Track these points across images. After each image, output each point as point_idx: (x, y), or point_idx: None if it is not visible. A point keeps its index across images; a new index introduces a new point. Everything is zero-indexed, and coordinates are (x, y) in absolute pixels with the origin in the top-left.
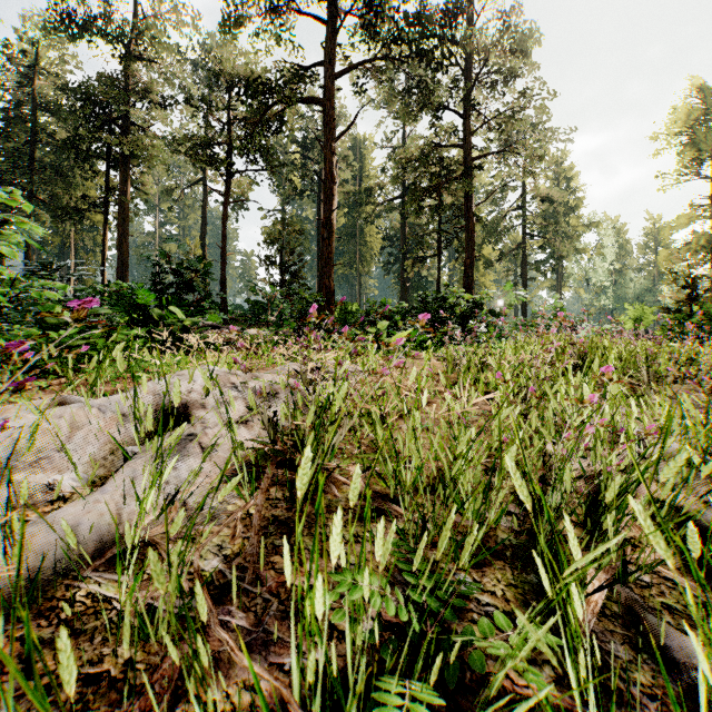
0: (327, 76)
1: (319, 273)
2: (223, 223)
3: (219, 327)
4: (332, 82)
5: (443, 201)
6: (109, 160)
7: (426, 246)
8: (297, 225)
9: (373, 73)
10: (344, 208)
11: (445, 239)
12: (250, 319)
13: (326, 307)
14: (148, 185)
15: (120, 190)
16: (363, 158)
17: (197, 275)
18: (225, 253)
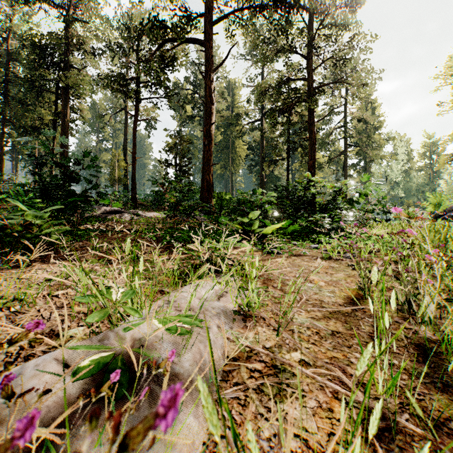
0: (208, 25)
1: (202, 170)
2: (133, 135)
3: (122, 212)
4: (211, 30)
5: (291, 120)
6: (55, 92)
7: (278, 152)
8: (187, 137)
9: (241, 27)
10: (221, 128)
11: (292, 147)
12: (155, 204)
13: (207, 196)
14: (84, 110)
15: (62, 113)
16: (234, 95)
17: (83, 167)
18: (134, 157)
